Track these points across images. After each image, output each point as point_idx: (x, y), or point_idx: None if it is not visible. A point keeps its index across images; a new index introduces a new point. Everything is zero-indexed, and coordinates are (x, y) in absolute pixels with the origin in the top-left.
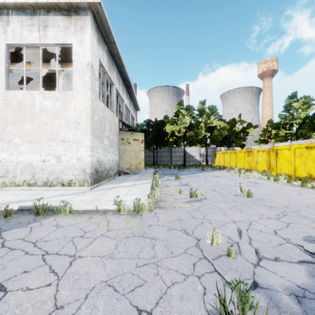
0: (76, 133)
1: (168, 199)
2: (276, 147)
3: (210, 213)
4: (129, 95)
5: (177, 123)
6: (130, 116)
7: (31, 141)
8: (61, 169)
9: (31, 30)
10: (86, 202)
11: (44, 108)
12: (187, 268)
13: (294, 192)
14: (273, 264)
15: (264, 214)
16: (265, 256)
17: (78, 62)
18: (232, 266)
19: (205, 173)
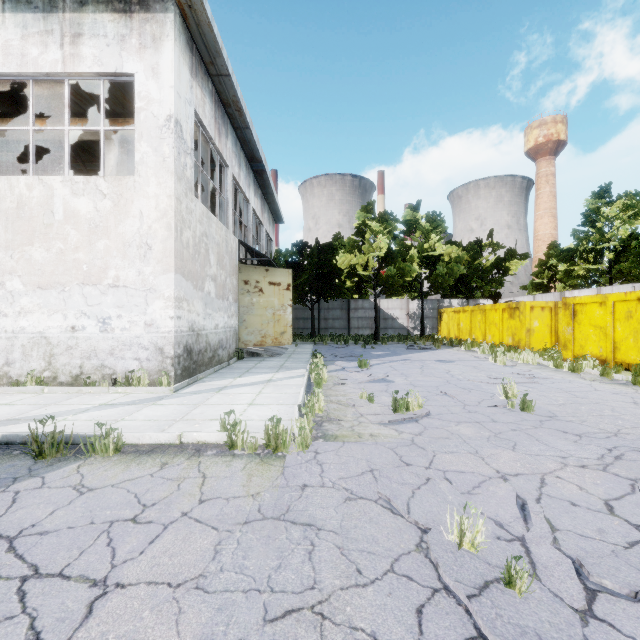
0: (142, 268)
1: (344, 416)
2: (573, 299)
3: (444, 453)
4: (261, 191)
5: (361, 249)
6: (263, 235)
7: (46, 286)
8: (111, 346)
9: (45, 45)
10: (160, 423)
11: (72, 214)
12: (401, 626)
13: (622, 399)
14: (630, 610)
15: (569, 454)
16: (605, 586)
17: (148, 113)
18: (524, 621)
19: (422, 355)
